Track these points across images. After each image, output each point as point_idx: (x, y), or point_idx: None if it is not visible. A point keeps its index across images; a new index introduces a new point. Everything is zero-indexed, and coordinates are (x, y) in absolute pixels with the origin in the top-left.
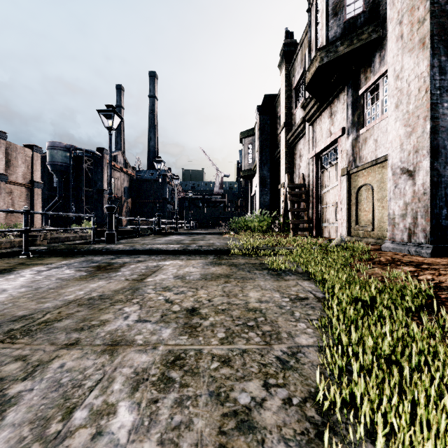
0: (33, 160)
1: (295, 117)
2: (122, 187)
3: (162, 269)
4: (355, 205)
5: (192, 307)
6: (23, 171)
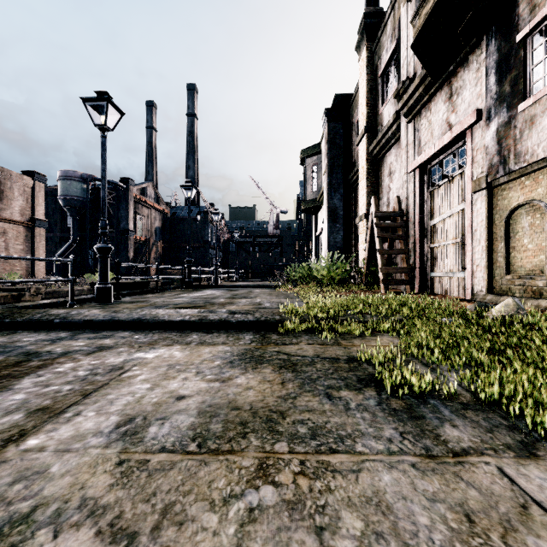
0: (34, 191)
1: (382, 117)
2: (153, 228)
3: (116, 383)
4: (505, 240)
5: None
6: (21, 205)
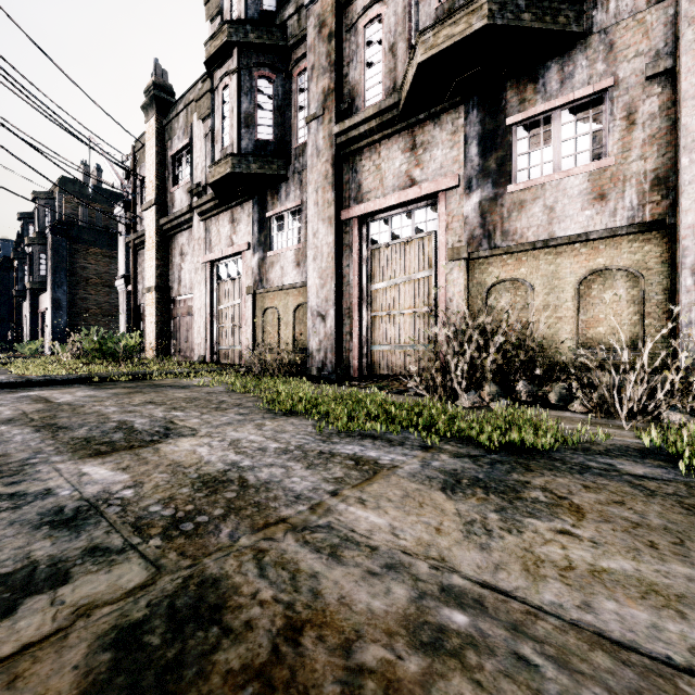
0: None
1: None
2: None
3: None
4: None
5: None
6: None
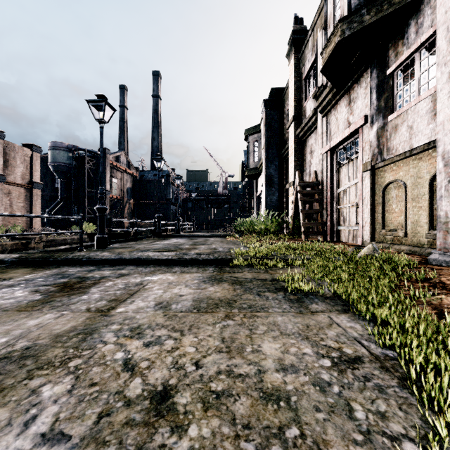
0: (32, 160)
1: (306, 109)
2: (125, 188)
3: (143, 290)
4: (381, 205)
5: (164, 386)
6: (22, 171)
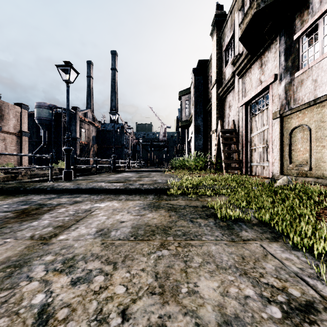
0: (21, 115)
1: (225, 74)
2: (91, 136)
3: (89, 216)
4: (289, 145)
5: None
6: (14, 123)
